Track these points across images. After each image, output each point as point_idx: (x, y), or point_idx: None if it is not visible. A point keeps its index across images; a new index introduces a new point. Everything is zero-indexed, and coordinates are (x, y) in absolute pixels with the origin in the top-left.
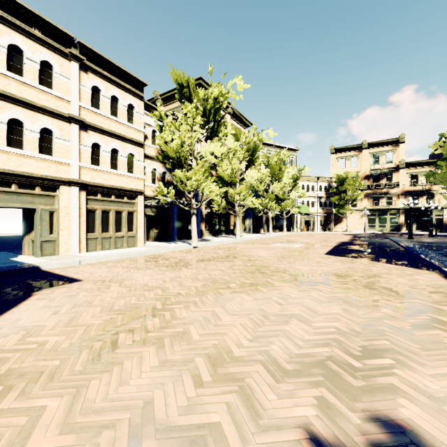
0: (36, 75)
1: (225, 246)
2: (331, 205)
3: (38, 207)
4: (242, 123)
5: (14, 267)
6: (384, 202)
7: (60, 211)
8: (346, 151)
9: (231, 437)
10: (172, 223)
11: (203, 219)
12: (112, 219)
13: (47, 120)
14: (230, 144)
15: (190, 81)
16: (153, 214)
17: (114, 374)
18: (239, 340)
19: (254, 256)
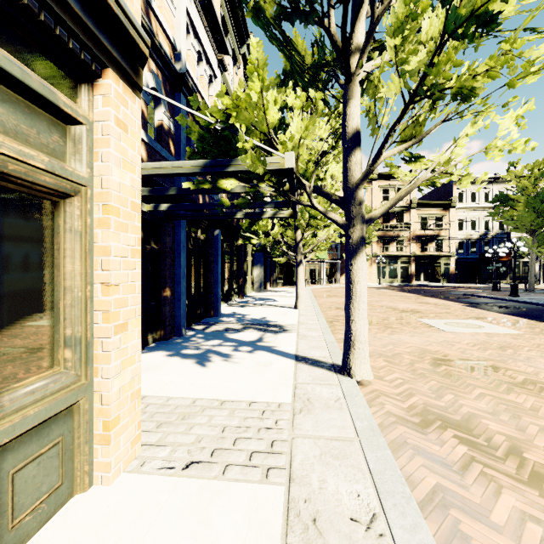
0: None
1: (400, 353)
2: (337, 249)
3: None
4: None
5: None
6: (395, 247)
7: None
8: None
9: None
10: (173, 277)
11: None
12: None
13: None
14: None
15: None
16: None
17: None
18: None
19: None
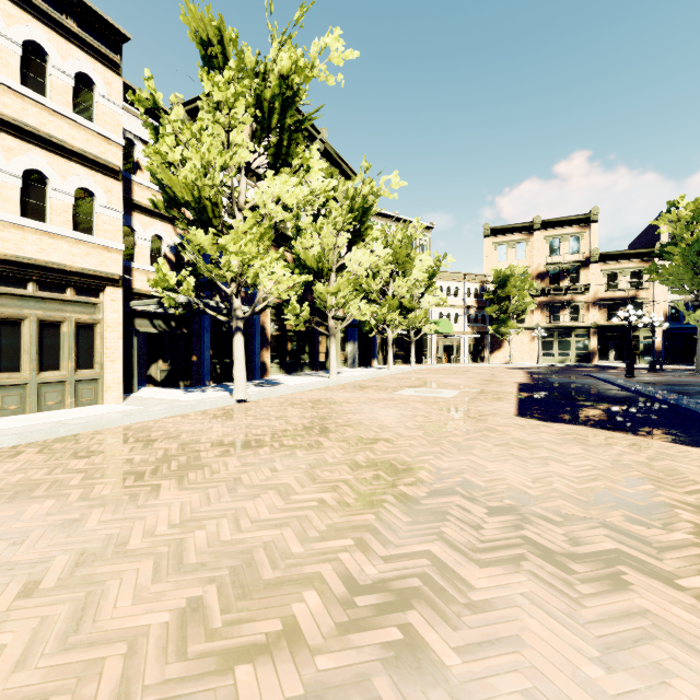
0: None
1: (306, 398)
2: (485, 321)
3: None
4: (341, 172)
5: None
6: (567, 316)
7: None
8: (508, 234)
9: None
10: (201, 349)
11: (267, 342)
12: (28, 340)
13: None
14: (317, 185)
15: (225, 31)
16: (155, 330)
17: None
18: None
19: (370, 427)
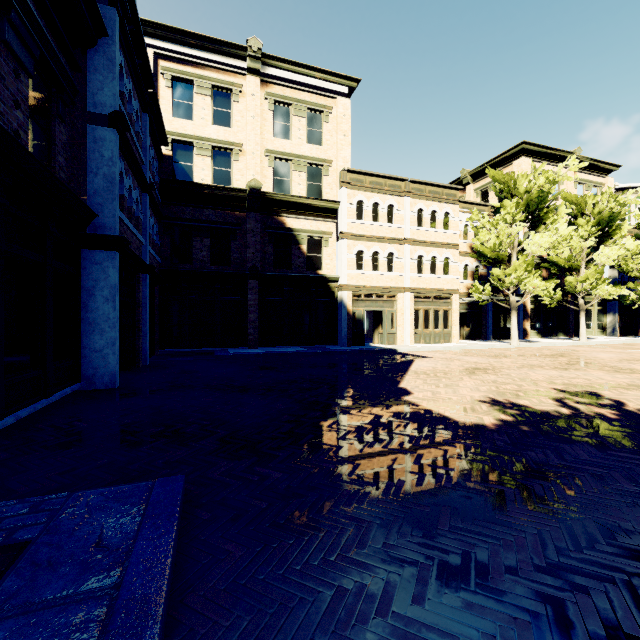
0: (385, 217)
1: (555, 348)
2: None
3: (385, 309)
4: (598, 170)
5: (383, 348)
6: None
7: (398, 312)
8: None
9: (525, 385)
10: (486, 320)
11: (527, 316)
12: (431, 317)
13: (391, 247)
14: (562, 231)
15: (509, 176)
16: (465, 311)
17: (479, 376)
18: (538, 378)
19: (588, 357)
